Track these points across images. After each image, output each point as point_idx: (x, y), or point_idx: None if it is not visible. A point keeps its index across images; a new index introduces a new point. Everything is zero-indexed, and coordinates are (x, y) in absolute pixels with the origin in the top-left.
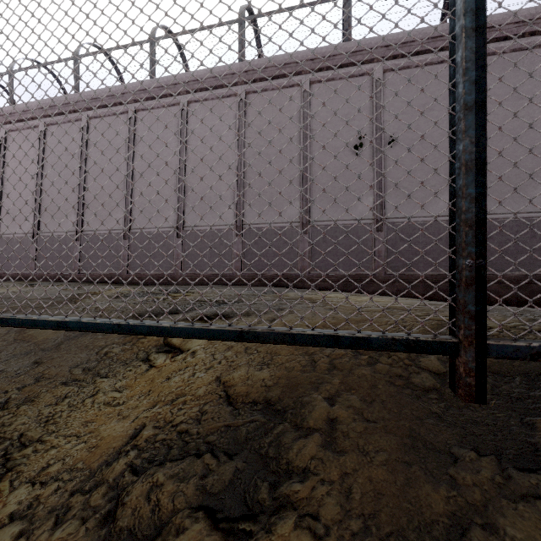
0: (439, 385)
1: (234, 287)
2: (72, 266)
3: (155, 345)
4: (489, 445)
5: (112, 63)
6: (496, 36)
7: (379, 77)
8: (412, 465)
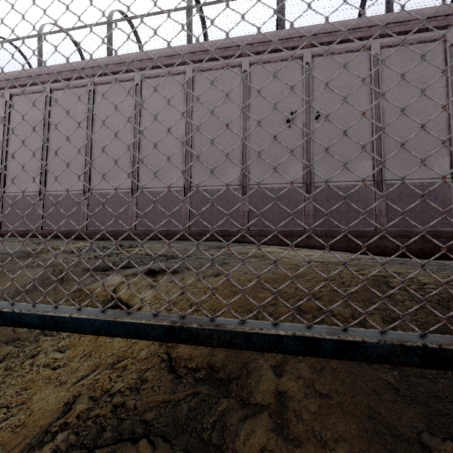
0: None
1: (183, 242)
2: (35, 223)
3: (103, 300)
4: None
5: (74, 43)
6: (405, 30)
7: (308, 61)
8: None
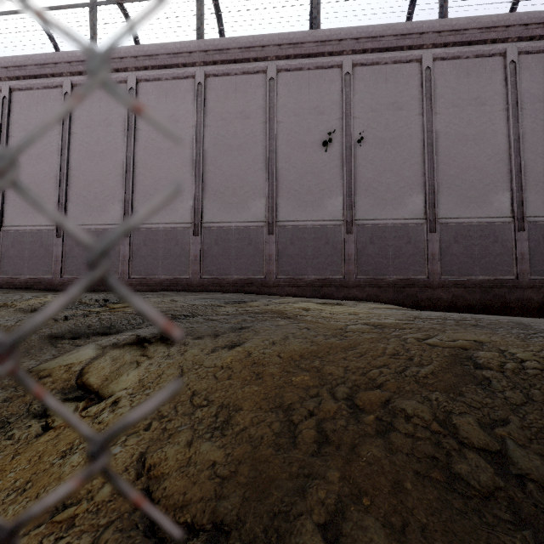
0: (503, 480)
1: (191, 294)
2: None
3: (63, 388)
4: None
5: (45, 30)
6: (461, 40)
7: (349, 71)
8: None
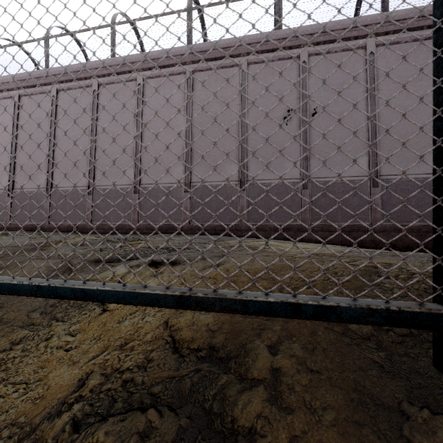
0: (376, 331)
1: (183, 236)
2: (42, 218)
3: None
4: (438, 400)
5: (79, 45)
6: (400, 28)
7: (305, 60)
8: (362, 425)
